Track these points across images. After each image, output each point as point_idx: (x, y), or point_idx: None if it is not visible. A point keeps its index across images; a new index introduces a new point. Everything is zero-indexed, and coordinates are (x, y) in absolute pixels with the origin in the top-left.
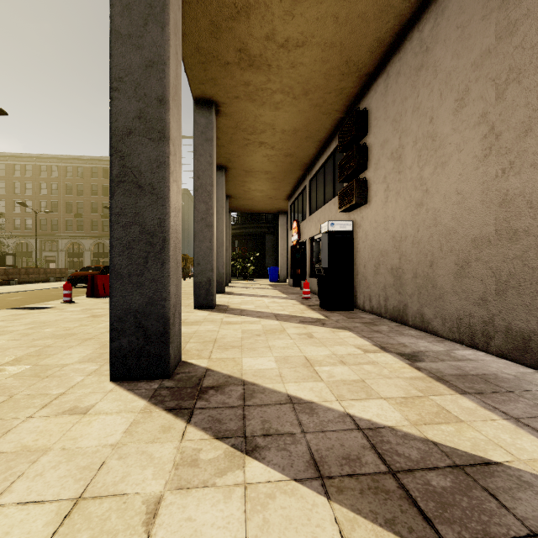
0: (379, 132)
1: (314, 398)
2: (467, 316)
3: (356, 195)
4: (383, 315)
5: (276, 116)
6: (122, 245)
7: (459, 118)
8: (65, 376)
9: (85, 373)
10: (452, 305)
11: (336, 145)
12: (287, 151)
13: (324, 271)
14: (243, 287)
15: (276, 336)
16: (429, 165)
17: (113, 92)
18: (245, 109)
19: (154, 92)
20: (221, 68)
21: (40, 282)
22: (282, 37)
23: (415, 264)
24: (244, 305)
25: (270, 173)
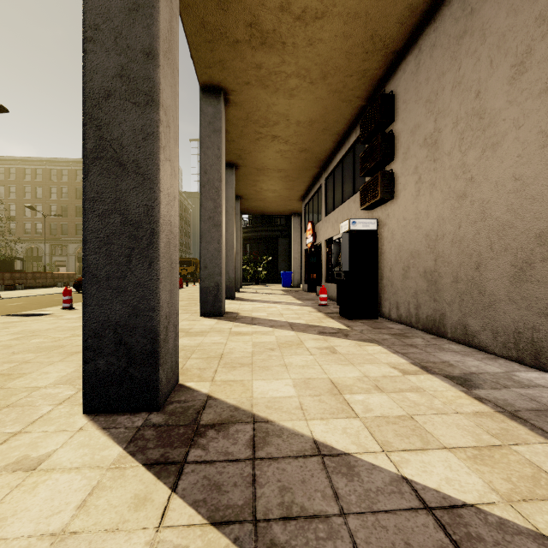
0: (409, 117)
1: (351, 446)
2: (529, 329)
3: (382, 189)
4: (414, 325)
5: (290, 105)
6: (98, 239)
7: (517, 88)
8: (30, 405)
9: (56, 401)
10: (507, 315)
11: (356, 137)
12: (301, 146)
13: (345, 275)
14: (254, 293)
15: (292, 351)
16: (475, 148)
17: (87, 43)
18: (256, 97)
19: (139, 42)
20: (230, 48)
21: (48, 286)
22: (298, 7)
23: (456, 266)
24: (255, 312)
25: (283, 171)
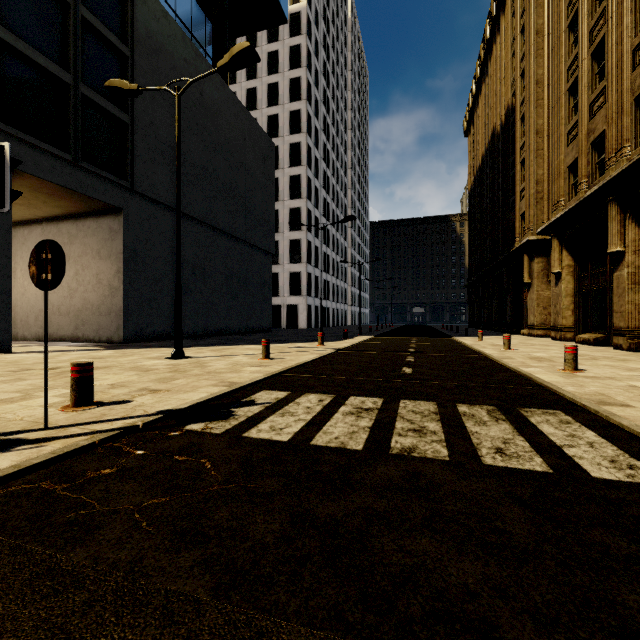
0: None
1: None
2: (38, 332)
3: None
4: None
5: None
6: None
7: None
8: None
9: None
10: (34, 330)
11: None
12: None
13: None
14: None
15: None
16: (27, 281)
17: None
18: None
19: None
20: None
21: None
22: None
23: (22, 316)
24: None
25: None
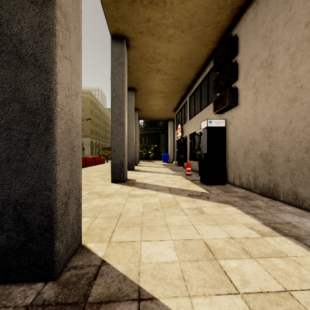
0: (248, 50)
1: None
2: None
3: (229, 99)
4: (253, 190)
5: (168, 48)
6: None
7: None
8: None
9: None
10: None
11: (210, 69)
12: (175, 76)
13: (204, 156)
14: (146, 166)
15: (171, 211)
16: (305, 64)
17: None
18: (146, 43)
19: None
20: (129, 6)
21: None
22: None
23: (287, 150)
24: (146, 180)
25: (163, 93)
